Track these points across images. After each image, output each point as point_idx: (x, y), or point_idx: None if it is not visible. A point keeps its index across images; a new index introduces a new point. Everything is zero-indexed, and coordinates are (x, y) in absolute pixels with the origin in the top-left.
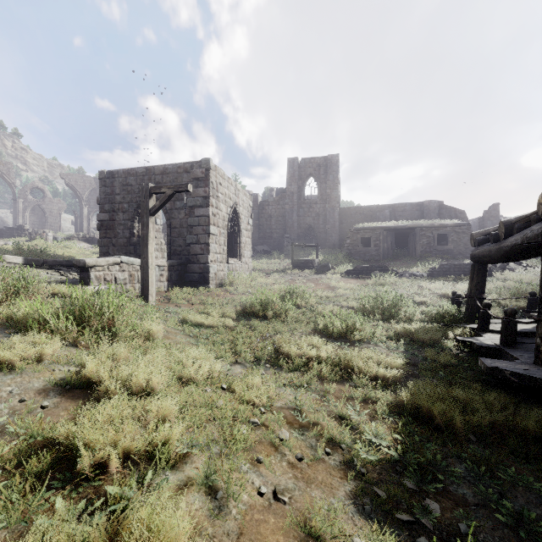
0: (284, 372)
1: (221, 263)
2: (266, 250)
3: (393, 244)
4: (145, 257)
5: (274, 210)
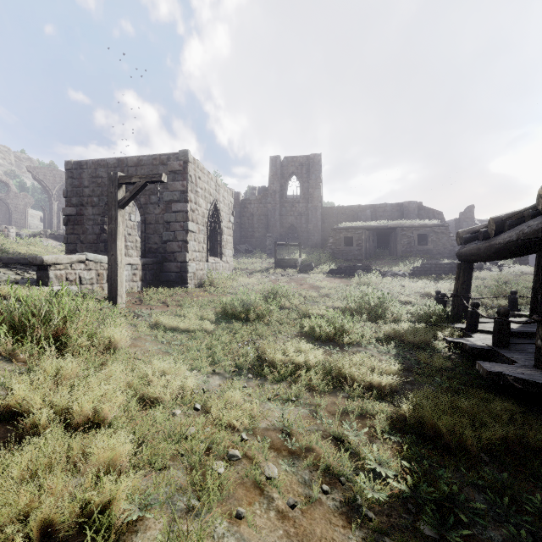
0: (269, 383)
1: (200, 262)
2: (248, 249)
3: (375, 243)
4: (113, 253)
5: (256, 209)
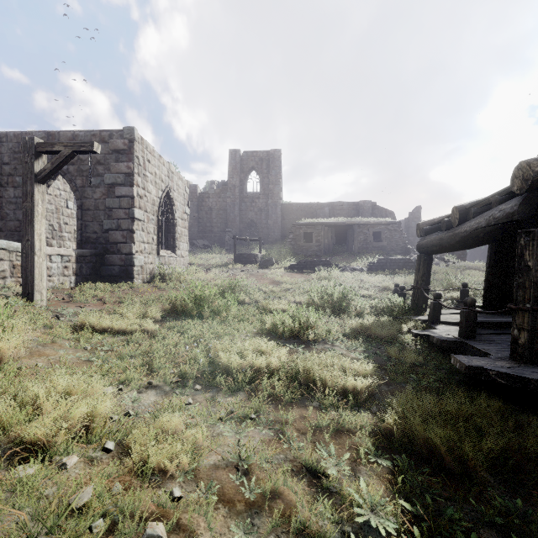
0: (221, 397)
1: (150, 255)
2: (206, 244)
3: (333, 240)
4: (28, 239)
5: (215, 203)
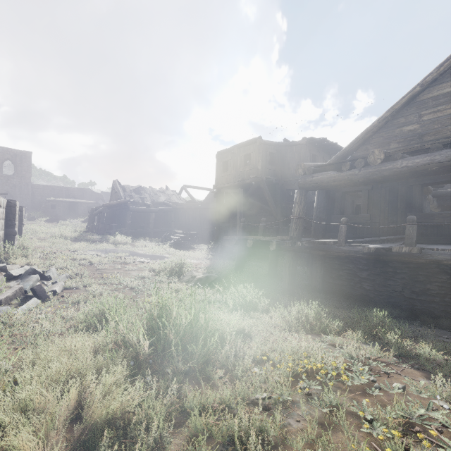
0: None
1: None
2: None
3: (68, 209)
4: None
5: None
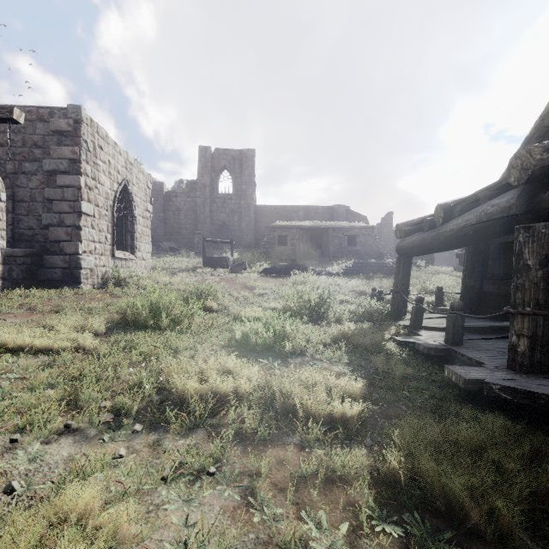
0: (167, 443)
1: (102, 256)
2: (173, 247)
3: (308, 244)
4: None
5: (184, 203)
